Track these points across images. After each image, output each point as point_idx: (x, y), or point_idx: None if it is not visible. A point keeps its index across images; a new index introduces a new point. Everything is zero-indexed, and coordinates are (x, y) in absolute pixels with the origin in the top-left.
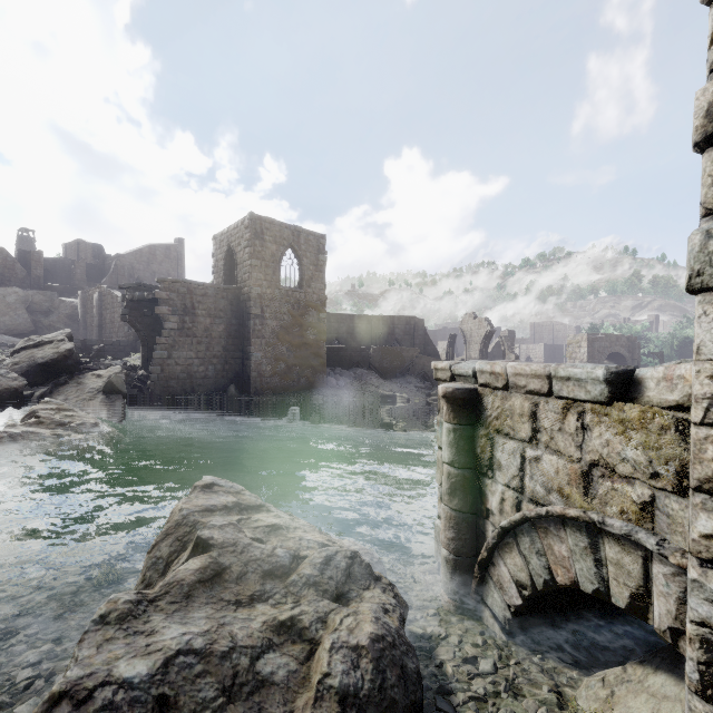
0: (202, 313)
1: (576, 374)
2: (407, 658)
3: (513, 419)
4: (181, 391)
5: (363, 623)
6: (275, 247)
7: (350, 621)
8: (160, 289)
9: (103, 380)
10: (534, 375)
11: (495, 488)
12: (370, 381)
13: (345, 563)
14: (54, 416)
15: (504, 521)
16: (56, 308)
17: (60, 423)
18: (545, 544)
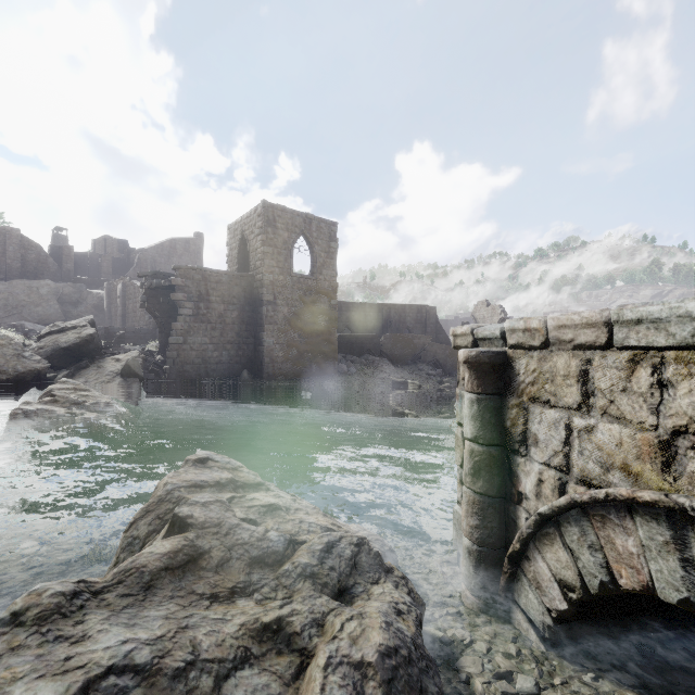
0: (216, 300)
1: (652, 314)
2: (427, 679)
3: (554, 383)
4: (195, 376)
5: (370, 630)
6: (287, 235)
7: (353, 626)
8: (176, 276)
9: (121, 364)
10: (585, 325)
11: (529, 467)
12: (381, 368)
13: (351, 551)
14: (69, 395)
15: (543, 507)
16: (84, 299)
17: (75, 402)
18: (602, 536)
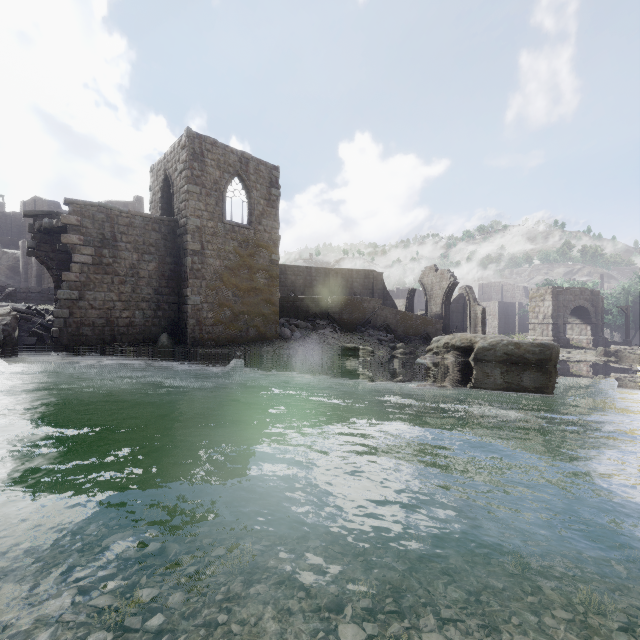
0: (126, 247)
1: None
2: None
3: None
4: (97, 341)
5: None
6: (218, 174)
7: None
8: (69, 212)
9: None
10: None
11: None
12: (329, 333)
13: None
14: None
15: None
16: None
17: None
18: None
